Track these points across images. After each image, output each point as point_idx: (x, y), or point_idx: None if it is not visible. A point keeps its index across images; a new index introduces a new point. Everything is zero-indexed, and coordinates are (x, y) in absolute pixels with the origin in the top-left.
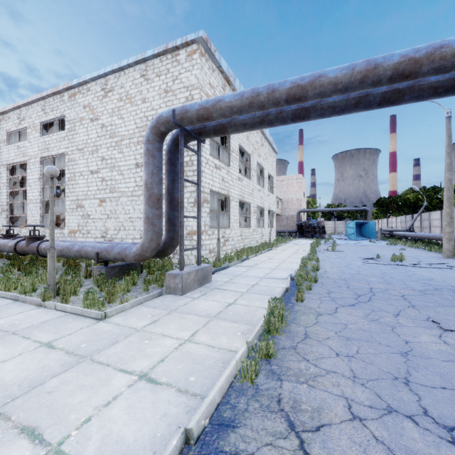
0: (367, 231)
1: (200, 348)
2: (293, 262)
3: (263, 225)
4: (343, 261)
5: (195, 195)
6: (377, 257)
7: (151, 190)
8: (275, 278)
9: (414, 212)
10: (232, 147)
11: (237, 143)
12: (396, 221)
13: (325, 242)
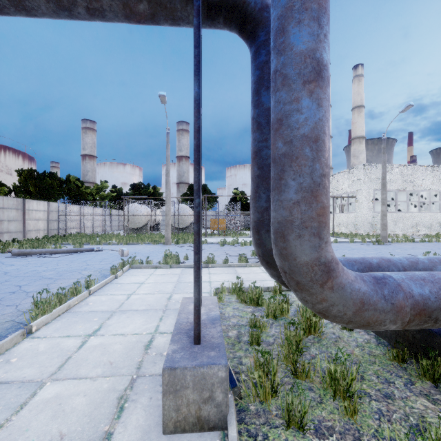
0: None
1: (120, 293)
2: None
3: None
4: None
5: None
6: None
7: None
8: None
9: None
10: None
11: None
12: None
13: None
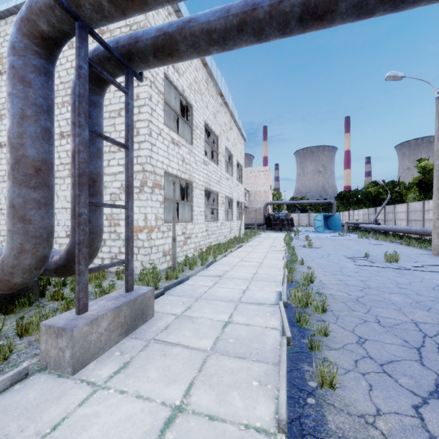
0: (333, 223)
1: None
2: (273, 266)
3: (232, 217)
4: (331, 264)
5: (142, 176)
6: (366, 256)
7: (18, 150)
8: (258, 302)
9: (375, 205)
10: (195, 122)
11: (202, 118)
12: (358, 214)
13: (295, 235)
